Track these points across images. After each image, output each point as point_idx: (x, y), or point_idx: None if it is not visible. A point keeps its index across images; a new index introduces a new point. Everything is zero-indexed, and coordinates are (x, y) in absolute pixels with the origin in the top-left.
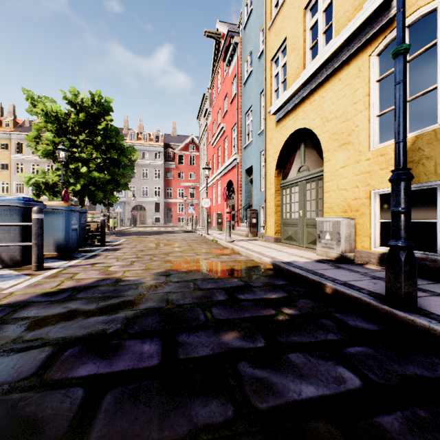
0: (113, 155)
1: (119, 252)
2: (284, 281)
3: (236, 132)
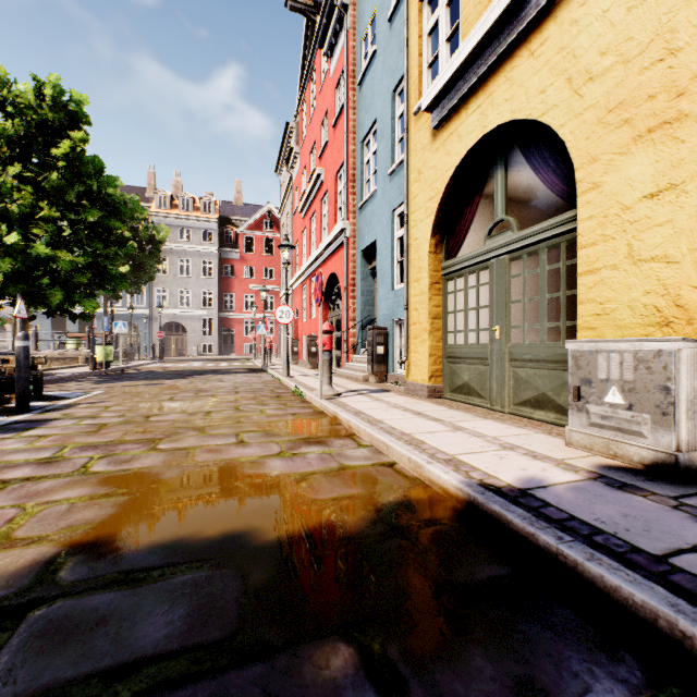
0: (92, 215)
1: (23, 437)
2: (597, 665)
3: (345, 178)
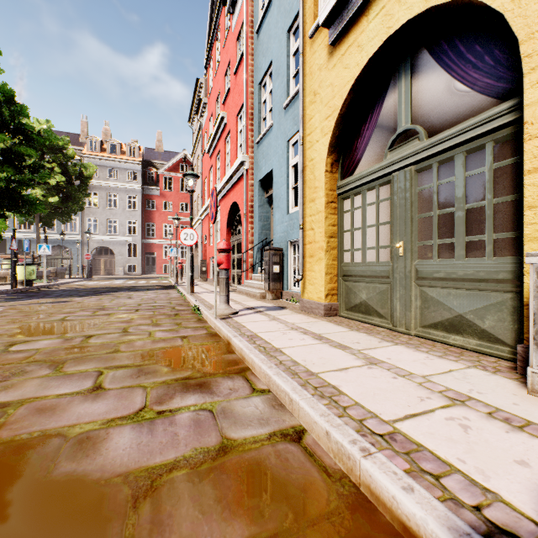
0: (2, 141)
1: None
2: None
3: (244, 116)
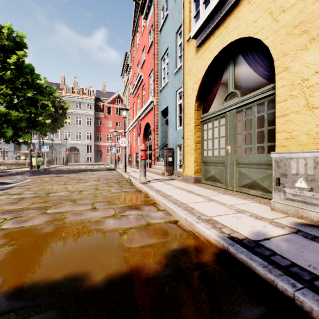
0: (28, 93)
1: None
2: None
3: (153, 76)
